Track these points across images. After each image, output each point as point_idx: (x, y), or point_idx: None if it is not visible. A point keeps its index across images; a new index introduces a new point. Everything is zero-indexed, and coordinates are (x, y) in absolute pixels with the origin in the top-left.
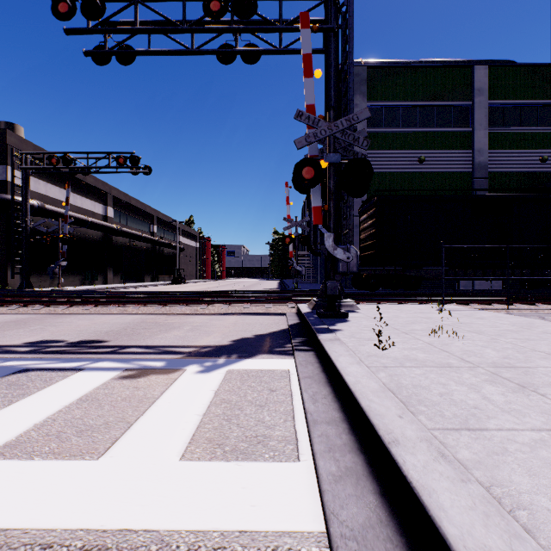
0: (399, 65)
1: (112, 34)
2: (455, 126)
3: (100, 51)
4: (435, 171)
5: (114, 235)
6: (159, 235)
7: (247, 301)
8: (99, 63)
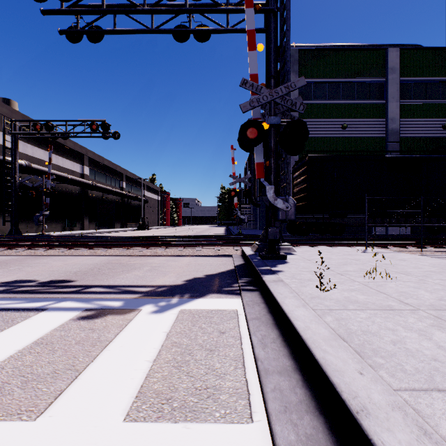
0: (325, 48)
1: (82, 14)
2: (372, 98)
3: (73, 30)
4: (355, 136)
5: (89, 189)
6: (127, 190)
7: (199, 245)
8: (72, 41)
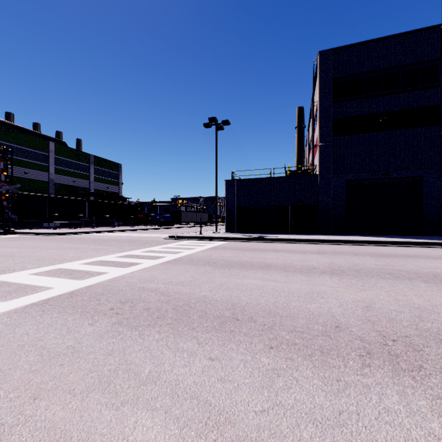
0: (15, 129)
1: None
2: (42, 161)
3: None
4: (33, 178)
5: None
6: None
7: None
8: None
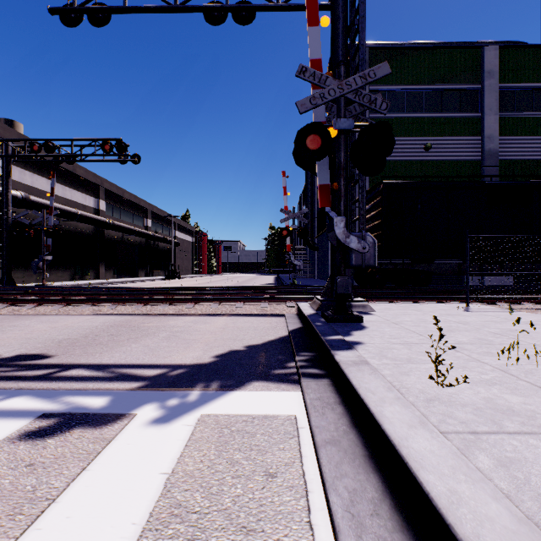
0: (403, 46)
1: None
2: (463, 111)
3: (67, 7)
4: (441, 159)
5: (105, 229)
6: (154, 229)
7: (240, 300)
8: (68, 24)
